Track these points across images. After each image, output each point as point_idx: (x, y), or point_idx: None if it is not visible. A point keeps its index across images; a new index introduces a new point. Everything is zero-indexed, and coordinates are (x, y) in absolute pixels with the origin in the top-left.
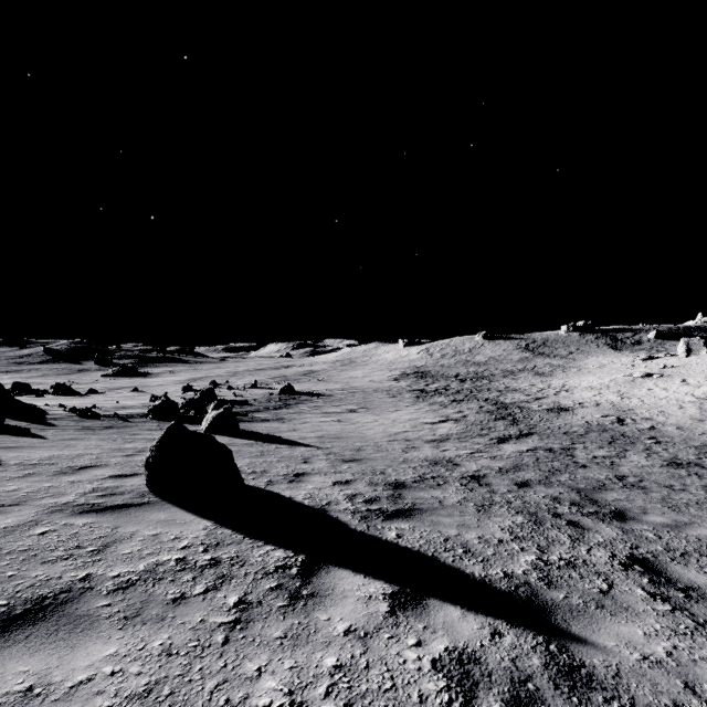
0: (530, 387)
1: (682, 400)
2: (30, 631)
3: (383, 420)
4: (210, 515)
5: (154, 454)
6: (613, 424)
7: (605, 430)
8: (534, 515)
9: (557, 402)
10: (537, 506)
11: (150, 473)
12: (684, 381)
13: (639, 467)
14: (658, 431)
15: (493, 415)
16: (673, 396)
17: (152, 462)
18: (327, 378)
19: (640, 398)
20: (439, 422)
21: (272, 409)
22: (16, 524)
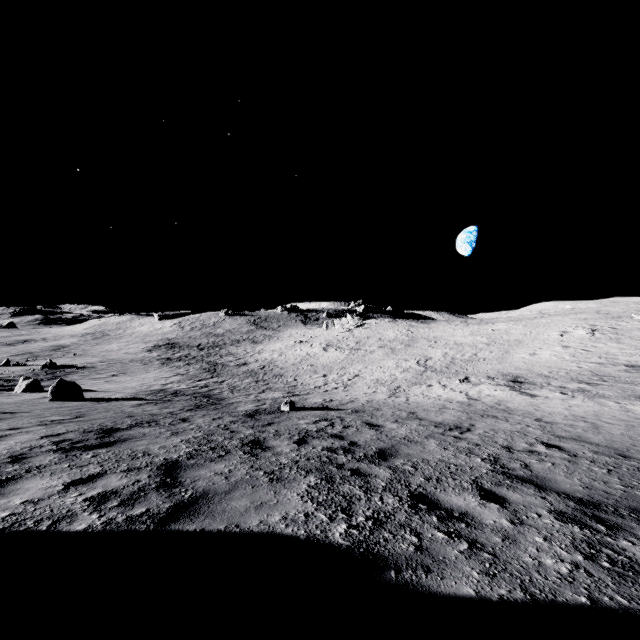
0: (242, 351)
1: (300, 355)
2: (72, 406)
3: (137, 378)
4: (81, 401)
5: (55, 388)
6: (258, 369)
7: (252, 372)
8: (183, 394)
9: (246, 360)
10: (187, 393)
11: (53, 394)
12: (312, 345)
13: (241, 383)
14: (272, 370)
15: (205, 370)
16: (300, 353)
17: (55, 391)
18: (82, 352)
19: (286, 355)
20: (172, 376)
21: (47, 380)
22: (27, 405)
